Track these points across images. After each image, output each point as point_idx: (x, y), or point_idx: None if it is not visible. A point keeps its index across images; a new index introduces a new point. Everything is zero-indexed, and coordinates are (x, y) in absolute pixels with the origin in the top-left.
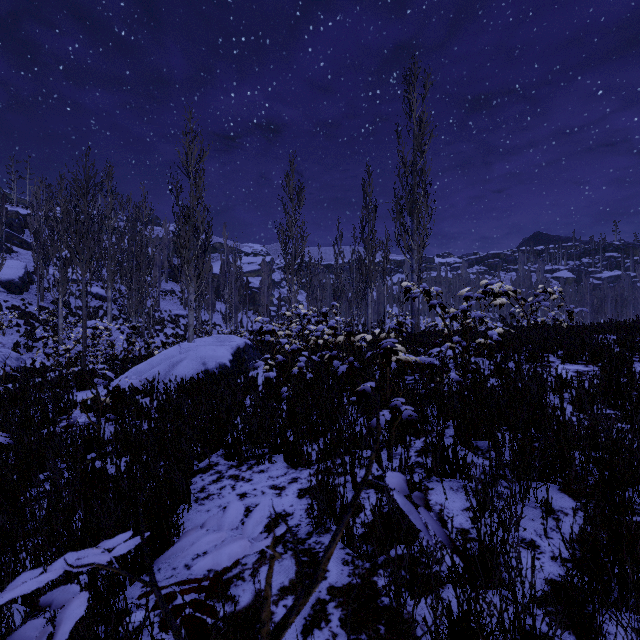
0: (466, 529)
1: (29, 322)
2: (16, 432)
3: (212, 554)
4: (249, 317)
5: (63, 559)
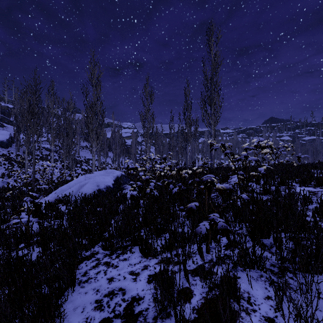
0: (271, 318)
1: (10, 162)
2: None
3: None
4: (125, 160)
5: None
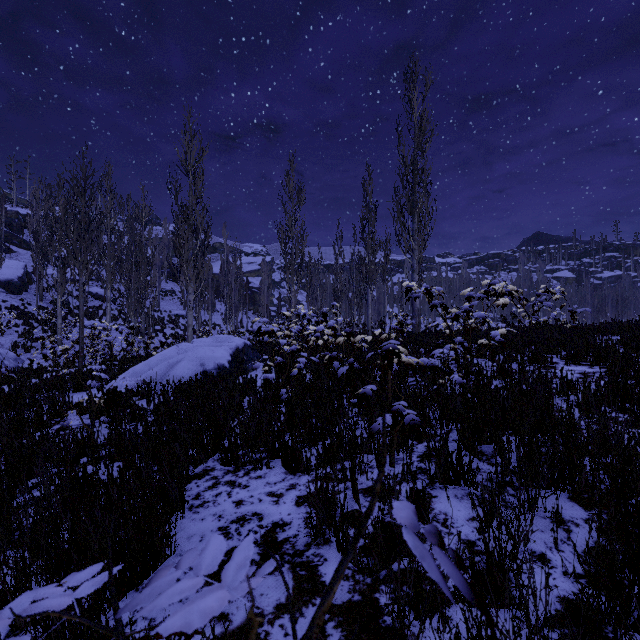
0: (472, 541)
1: (28, 322)
2: (7, 436)
3: (182, 610)
4: (249, 317)
5: (15, 604)
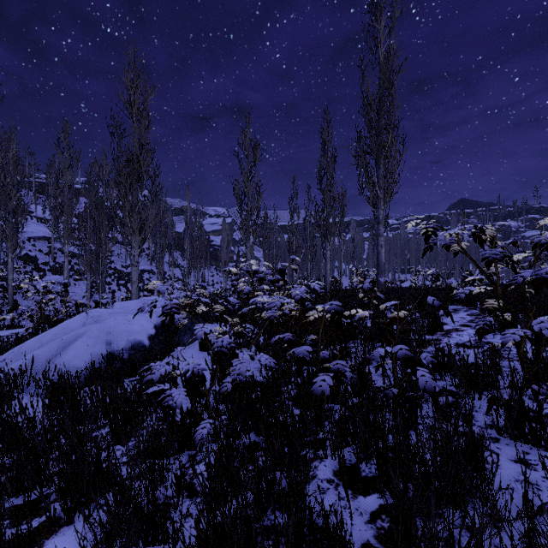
0: None
1: None
2: None
3: None
4: (211, 272)
5: None
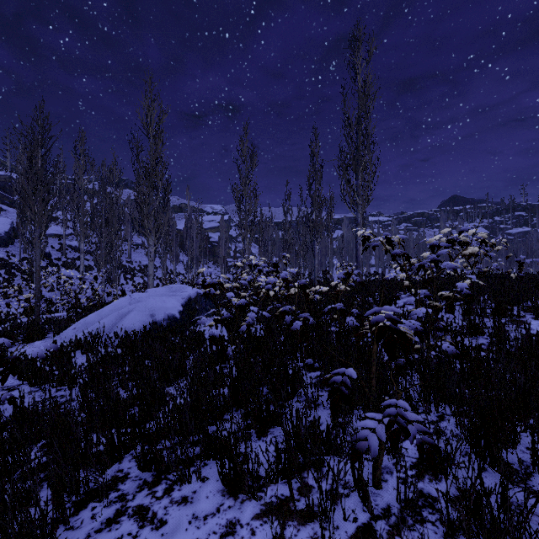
0: None
1: (10, 272)
2: None
3: None
4: (209, 267)
5: None
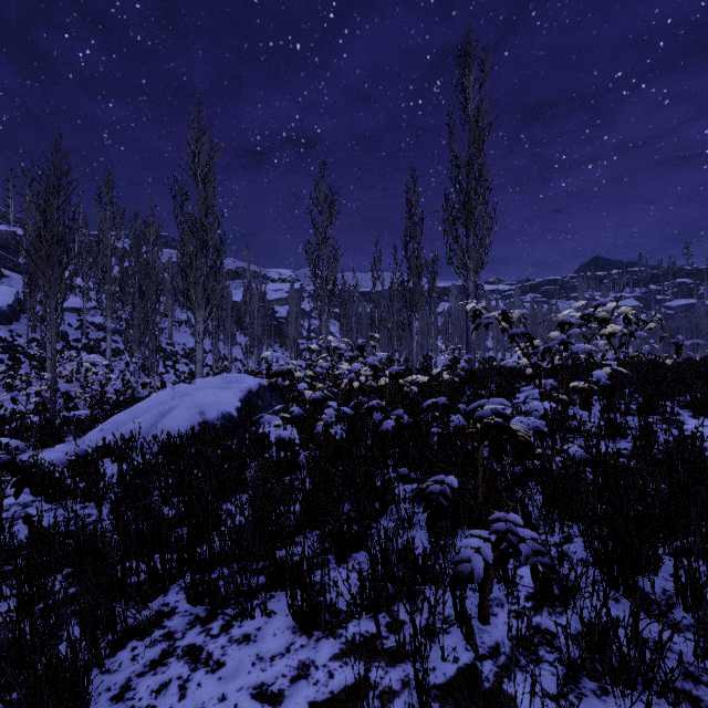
0: None
1: (15, 357)
2: None
3: None
4: (275, 351)
5: None
